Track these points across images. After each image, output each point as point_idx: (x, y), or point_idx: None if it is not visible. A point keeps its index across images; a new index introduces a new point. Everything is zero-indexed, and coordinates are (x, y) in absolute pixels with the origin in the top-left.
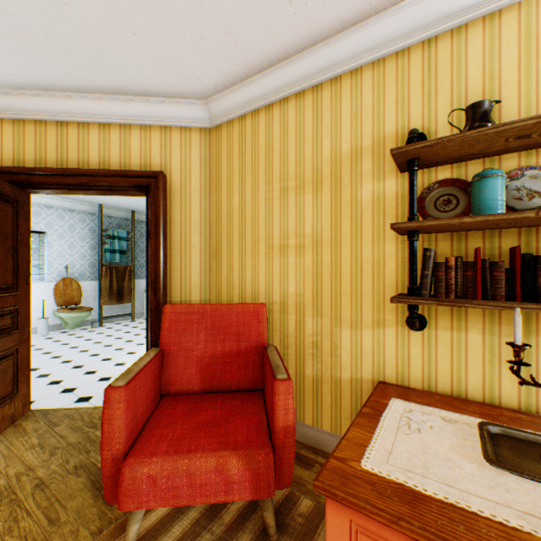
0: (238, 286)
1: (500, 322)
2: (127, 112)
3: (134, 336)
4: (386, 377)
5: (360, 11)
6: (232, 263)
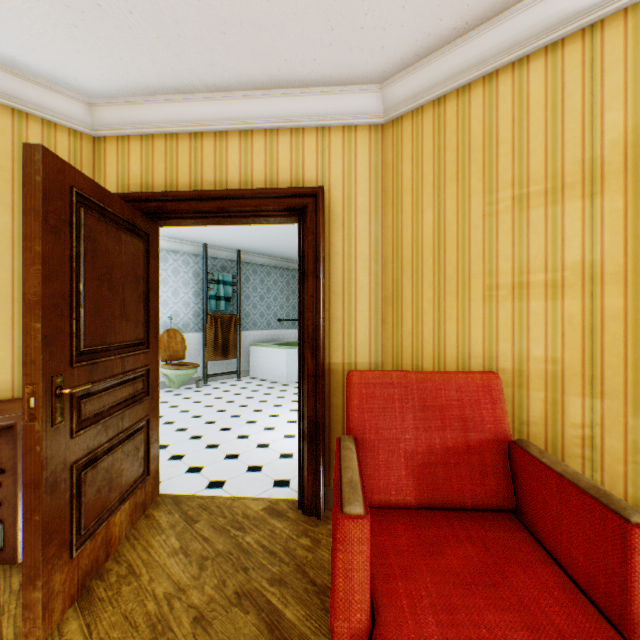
0: (432, 344)
1: None
2: (274, 113)
3: (247, 399)
4: None
5: None
6: (421, 311)
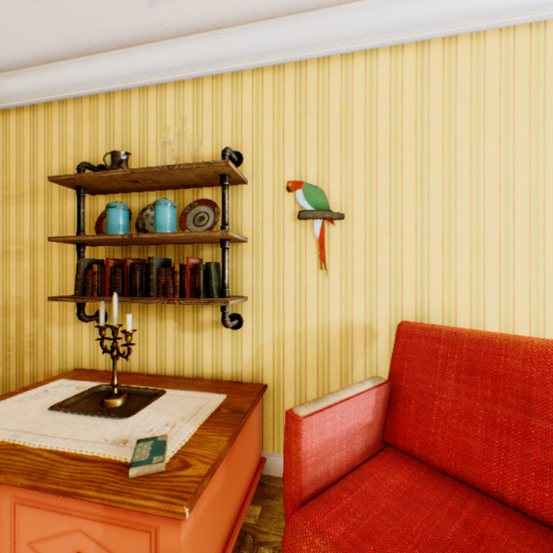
0: None
1: (148, 313)
2: None
3: None
4: (84, 364)
5: (49, 53)
6: None
